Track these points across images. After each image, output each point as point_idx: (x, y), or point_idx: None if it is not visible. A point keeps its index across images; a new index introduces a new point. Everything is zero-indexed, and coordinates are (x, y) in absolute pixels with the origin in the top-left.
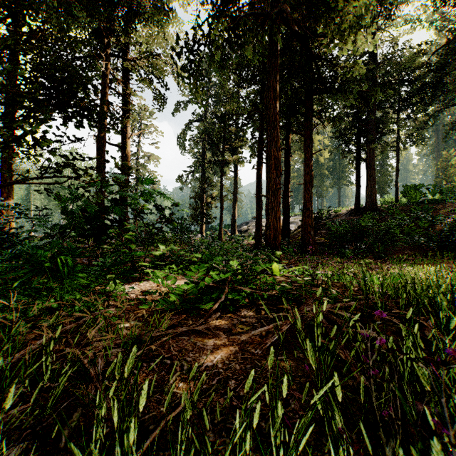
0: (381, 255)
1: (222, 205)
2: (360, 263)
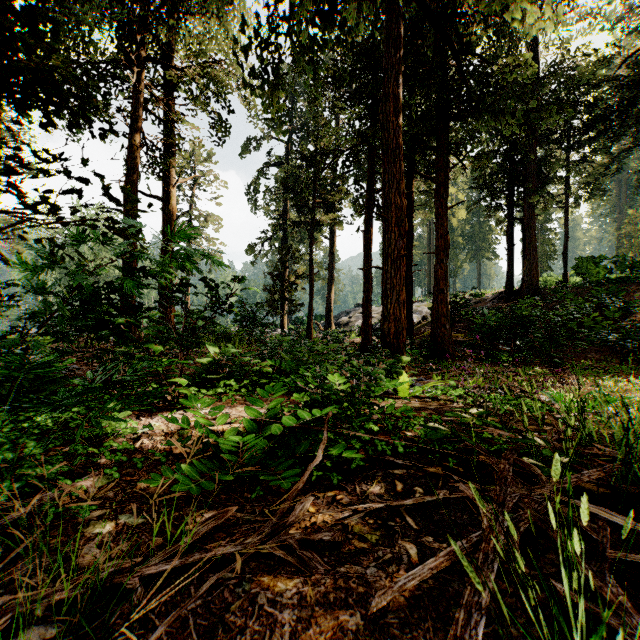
0: (555, 360)
1: (312, 286)
2: (528, 374)
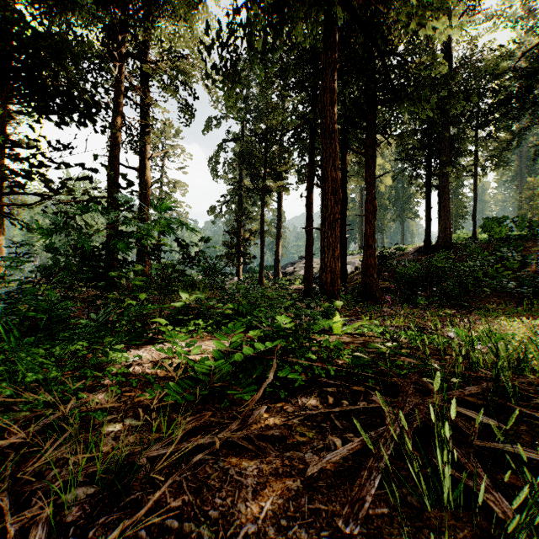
0: (463, 304)
1: (263, 242)
2: (440, 315)
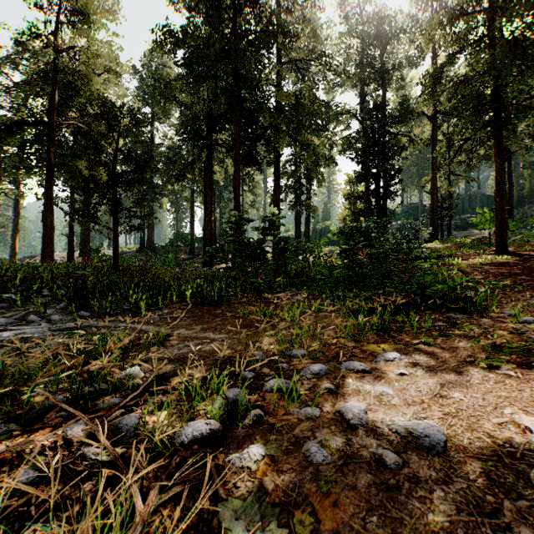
0: None
1: None
2: None
